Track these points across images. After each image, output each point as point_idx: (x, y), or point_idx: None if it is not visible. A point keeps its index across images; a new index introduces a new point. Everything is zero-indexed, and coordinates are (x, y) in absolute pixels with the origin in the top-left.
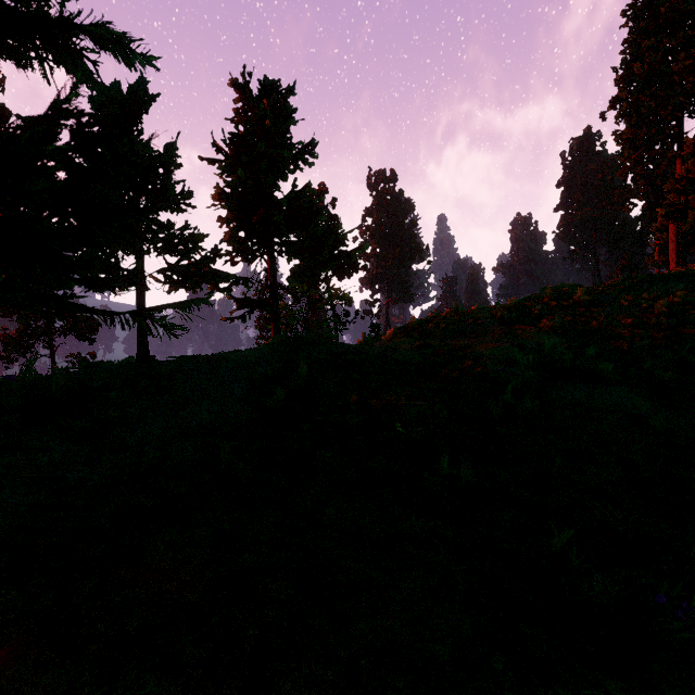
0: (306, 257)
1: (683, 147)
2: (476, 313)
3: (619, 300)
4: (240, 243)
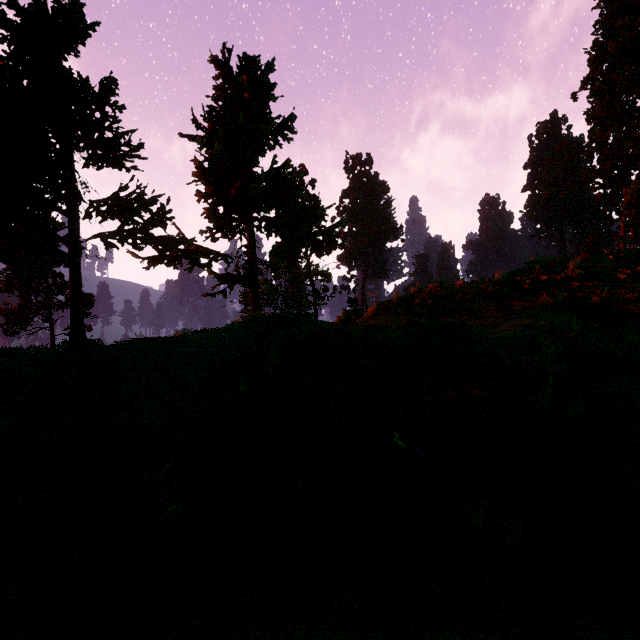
0: (286, 233)
1: None
2: (463, 288)
3: (614, 273)
4: (219, 218)
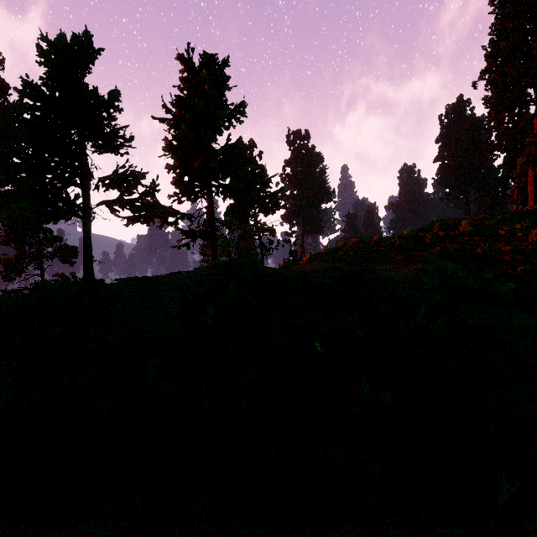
0: (238, 197)
1: None
2: (378, 241)
3: (497, 230)
4: (184, 185)
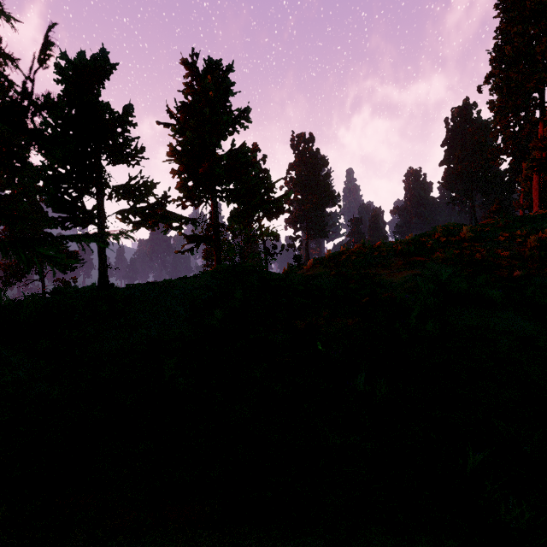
0: (242, 202)
1: (545, 113)
2: (380, 247)
3: (497, 236)
4: (189, 191)
